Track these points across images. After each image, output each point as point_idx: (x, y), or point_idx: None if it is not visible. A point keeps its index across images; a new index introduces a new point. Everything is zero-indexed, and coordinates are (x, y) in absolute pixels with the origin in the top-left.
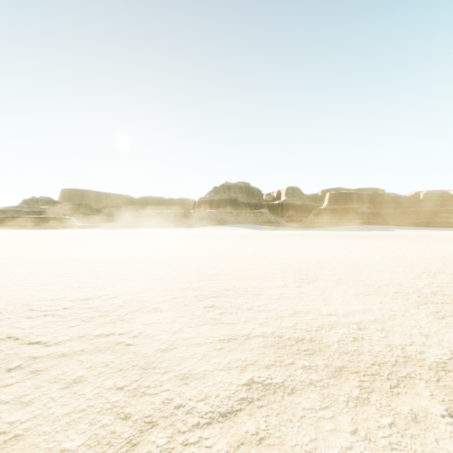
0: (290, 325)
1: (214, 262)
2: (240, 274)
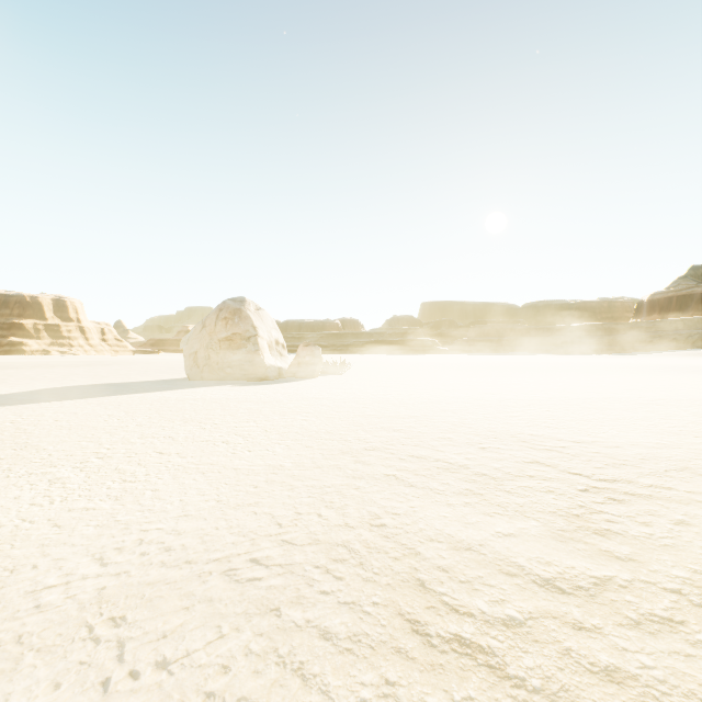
0: None
1: None
2: None
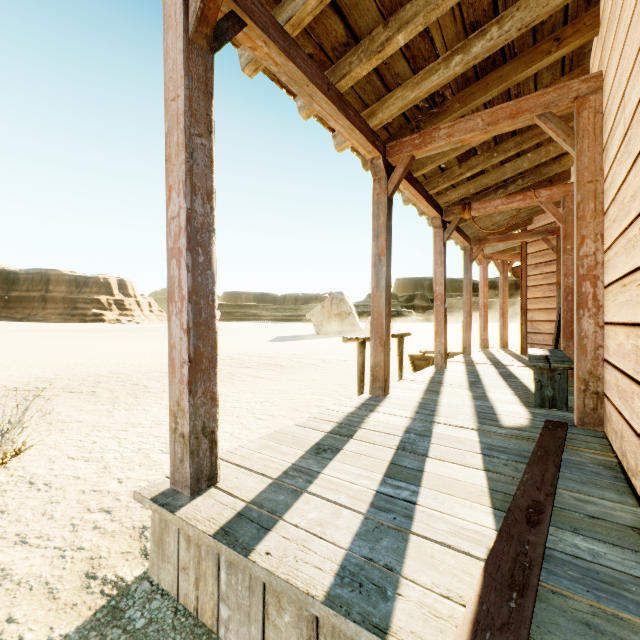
0: None
1: None
2: None
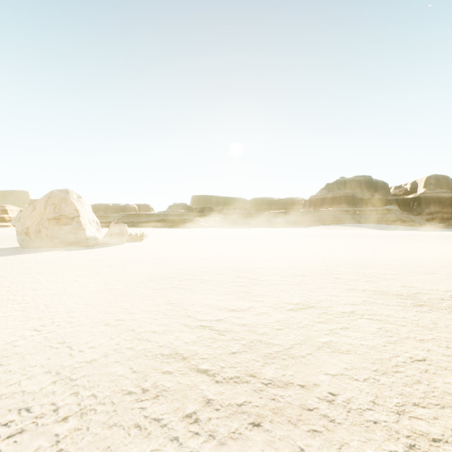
0: (395, 290)
1: (334, 256)
2: (358, 265)
